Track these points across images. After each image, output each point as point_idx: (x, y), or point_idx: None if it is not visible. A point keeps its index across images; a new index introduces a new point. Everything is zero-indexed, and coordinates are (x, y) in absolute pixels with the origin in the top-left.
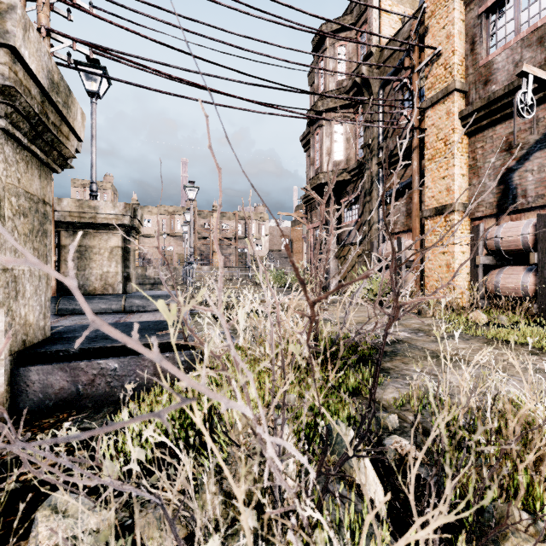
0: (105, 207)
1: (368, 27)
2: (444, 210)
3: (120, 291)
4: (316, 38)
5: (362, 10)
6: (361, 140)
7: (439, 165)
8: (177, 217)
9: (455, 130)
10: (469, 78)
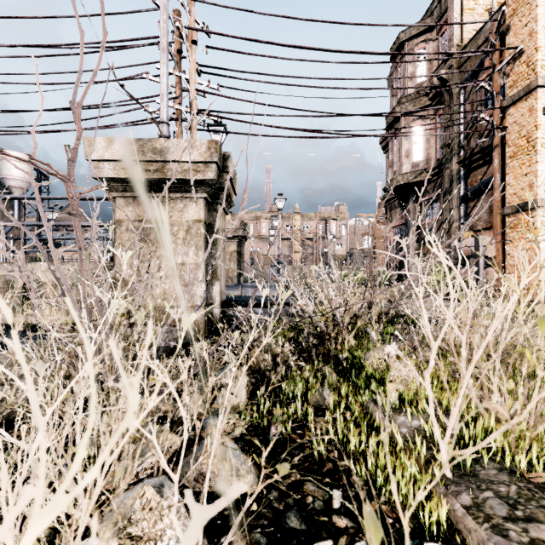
0: (228, 224)
1: (448, 28)
2: (525, 207)
3: (236, 282)
4: (394, 46)
5: (442, 11)
6: (441, 139)
7: (521, 162)
8: (263, 221)
9: (539, 127)
10: None
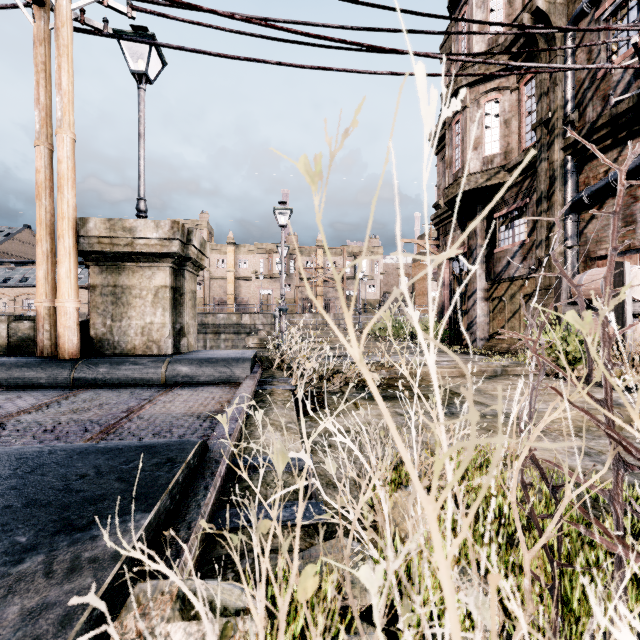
0: (144, 229)
1: None
2: None
3: (169, 350)
4: None
5: None
6: (530, 118)
7: None
8: (276, 256)
9: None
10: None
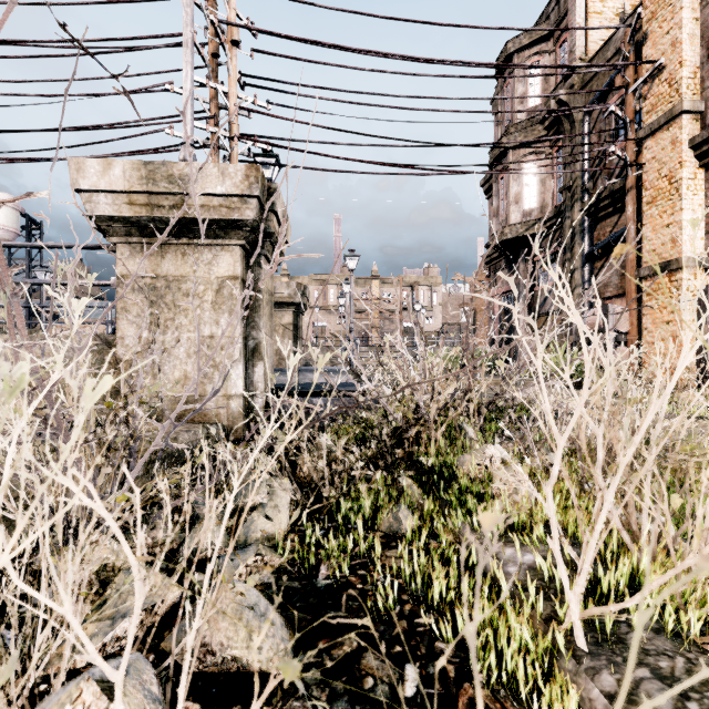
0: (280, 288)
1: (569, 36)
2: (667, 267)
3: None
4: (500, 59)
5: (561, 15)
6: (560, 180)
7: (662, 209)
8: (331, 288)
9: (684, 164)
10: (705, 93)
